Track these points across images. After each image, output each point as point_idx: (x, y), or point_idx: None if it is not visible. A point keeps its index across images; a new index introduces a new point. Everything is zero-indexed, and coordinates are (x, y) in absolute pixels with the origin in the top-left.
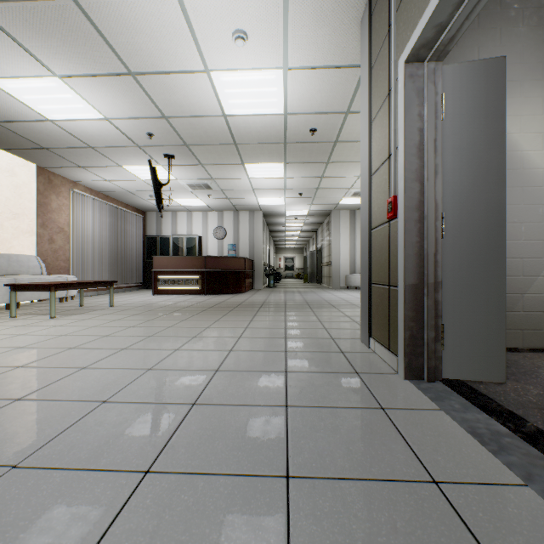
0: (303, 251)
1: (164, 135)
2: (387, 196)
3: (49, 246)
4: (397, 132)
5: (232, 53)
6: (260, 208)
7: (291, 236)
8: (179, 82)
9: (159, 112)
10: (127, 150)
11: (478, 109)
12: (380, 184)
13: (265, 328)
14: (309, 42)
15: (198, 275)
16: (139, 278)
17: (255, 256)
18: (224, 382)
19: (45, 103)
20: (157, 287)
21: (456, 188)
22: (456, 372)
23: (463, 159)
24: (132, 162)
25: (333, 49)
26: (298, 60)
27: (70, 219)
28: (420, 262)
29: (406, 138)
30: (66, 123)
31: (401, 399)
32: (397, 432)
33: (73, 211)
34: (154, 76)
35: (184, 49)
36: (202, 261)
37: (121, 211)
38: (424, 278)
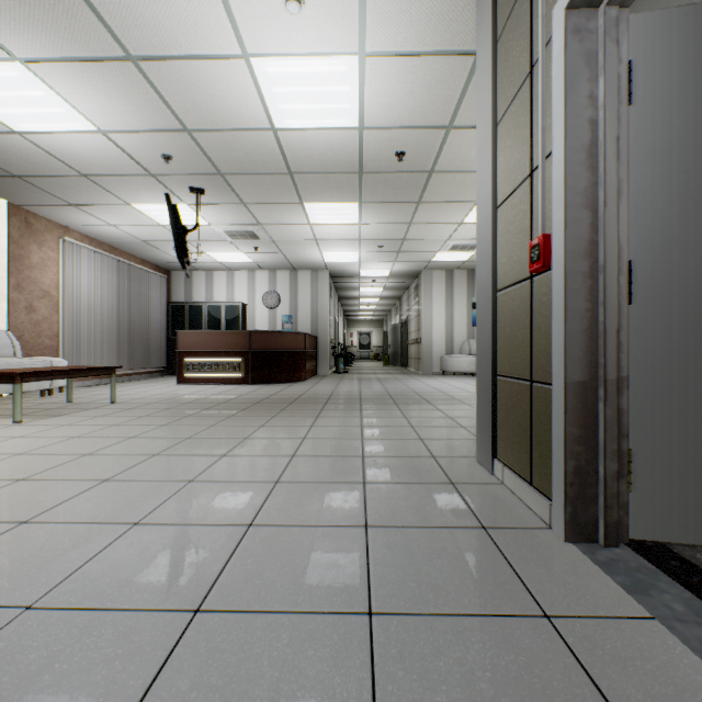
0: (382, 324)
1: (188, 158)
2: (526, 238)
3: (28, 316)
4: (548, 129)
5: (282, 27)
6: (326, 266)
7: (367, 305)
8: (205, 74)
9: (178, 122)
10: (137, 181)
11: (690, 87)
12: (513, 219)
13: (332, 439)
14: (398, 11)
15: (240, 357)
16: (161, 360)
17: (319, 331)
18: (260, 554)
19: (6, 104)
20: (183, 374)
21: (651, 220)
22: (651, 529)
23: (664, 171)
24: (145, 199)
25: (434, 24)
26: (381, 41)
27: (59, 279)
28: (592, 344)
29: (569, 135)
30: (42, 138)
31: (574, 590)
32: (593, 687)
33: (64, 267)
34: (166, 64)
35: (208, 18)
36: (246, 338)
37: (135, 268)
38: (599, 371)
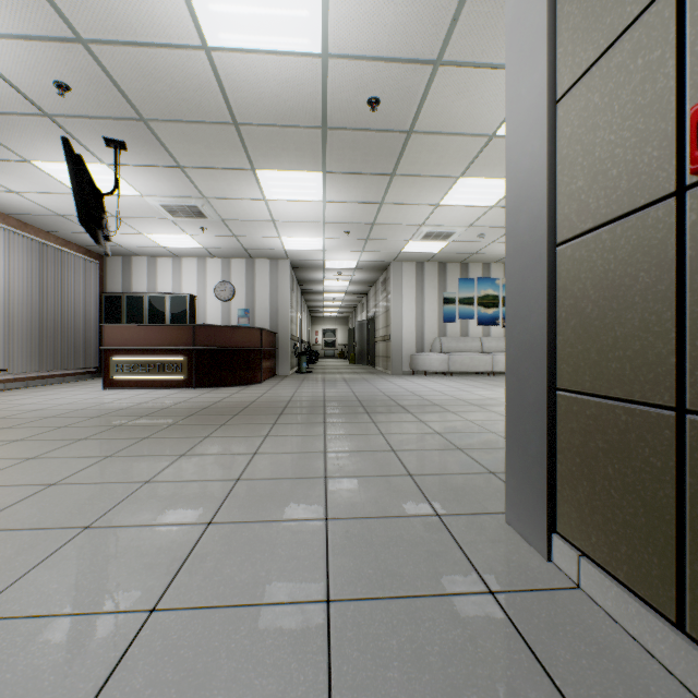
0: (347, 321)
1: (92, 91)
2: (661, 114)
3: None
4: None
5: None
6: (287, 255)
7: (332, 300)
8: None
9: (64, 24)
10: (29, 124)
11: None
12: (609, 97)
13: (281, 479)
14: None
15: (182, 356)
16: (92, 360)
17: (279, 326)
18: None
19: None
20: (111, 376)
21: None
22: None
23: None
24: (47, 154)
25: None
26: None
27: None
28: None
29: None
30: None
31: None
32: None
33: None
34: None
35: None
36: (189, 333)
37: (55, 250)
38: None
